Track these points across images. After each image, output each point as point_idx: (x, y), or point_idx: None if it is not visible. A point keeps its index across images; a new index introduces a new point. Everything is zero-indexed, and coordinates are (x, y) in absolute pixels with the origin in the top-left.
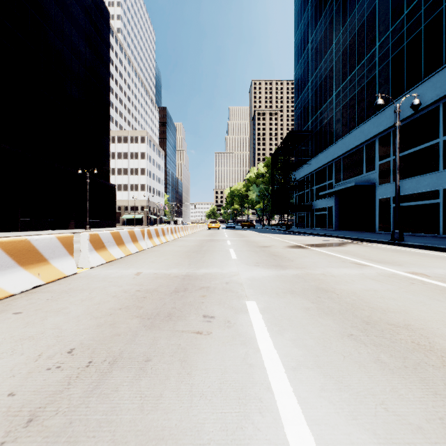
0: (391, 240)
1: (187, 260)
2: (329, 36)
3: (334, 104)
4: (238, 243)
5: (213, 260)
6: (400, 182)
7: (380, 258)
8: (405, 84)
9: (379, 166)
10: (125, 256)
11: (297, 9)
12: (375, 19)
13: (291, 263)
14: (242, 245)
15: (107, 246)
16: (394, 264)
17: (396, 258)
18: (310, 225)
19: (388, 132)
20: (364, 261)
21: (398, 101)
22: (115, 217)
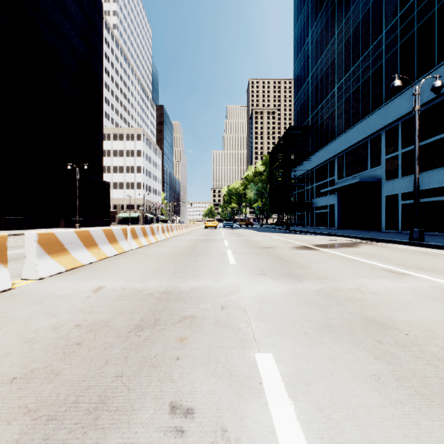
0: (409, 240)
1: (173, 266)
2: (331, 27)
3: (336, 97)
4: (237, 243)
5: (206, 266)
6: (410, 177)
7: (413, 263)
8: (416, 72)
9: (386, 160)
10: (97, 260)
11: (296, 2)
12: (382, 4)
13: (306, 271)
14: (241, 246)
15: (70, 249)
16: (440, 272)
17: (432, 262)
18: (310, 224)
19: (396, 124)
20: (397, 268)
21: (408, 90)
22: (109, 216)
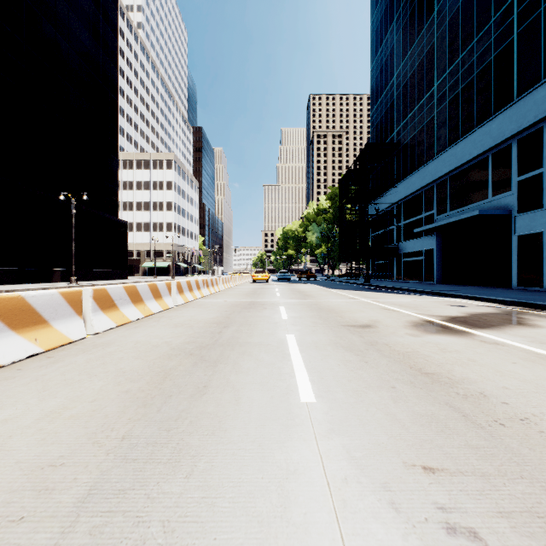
0: None
1: (122, 424)
2: (427, 3)
3: (435, 100)
4: (302, 314)
5: (228, 425)
6: None
7: None
8: None
9: (519, 183)
10: None
11: None
12: None
13: None
14: (311, 321)
15: None
16: None
17: None
18: (395, 276)
19: (538, 127)
20: None
21: None
22: (126, 266)
